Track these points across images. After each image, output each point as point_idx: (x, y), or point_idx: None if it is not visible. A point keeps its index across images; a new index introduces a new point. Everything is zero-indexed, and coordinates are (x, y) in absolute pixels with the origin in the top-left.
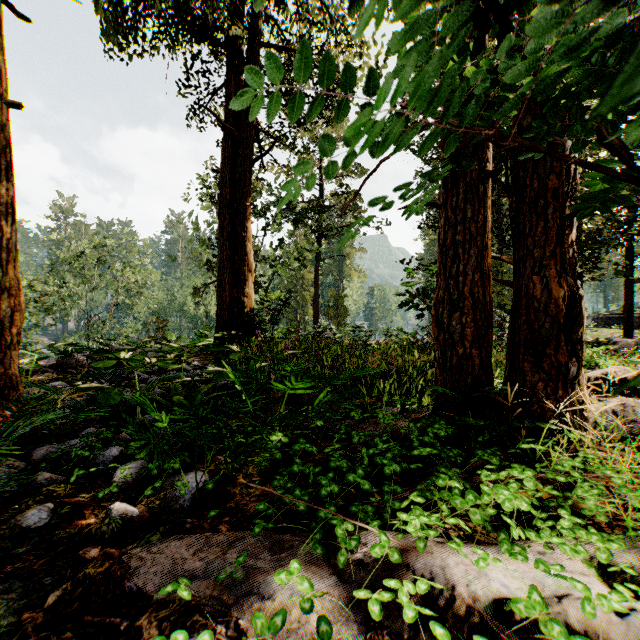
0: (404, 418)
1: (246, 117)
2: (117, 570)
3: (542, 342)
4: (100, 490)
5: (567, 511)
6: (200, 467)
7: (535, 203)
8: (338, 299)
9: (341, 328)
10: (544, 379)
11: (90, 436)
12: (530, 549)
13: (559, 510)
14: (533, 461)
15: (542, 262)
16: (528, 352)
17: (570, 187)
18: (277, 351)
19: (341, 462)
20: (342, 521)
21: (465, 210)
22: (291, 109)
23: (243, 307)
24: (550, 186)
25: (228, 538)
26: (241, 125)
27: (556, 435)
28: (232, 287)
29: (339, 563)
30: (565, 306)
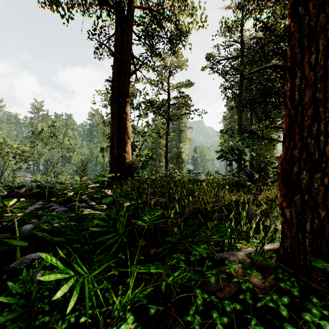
0: (255, 274)
1: (126, 49)
2: None
3: None
4: None
5: None
6: None
7: None
8: (178, 154)
9: (181, 171)
10: None
11: None
12: None
13: None
14: None
15: None
16: None
17: None
18: (143, 188)
19: None
20: None
21: (325, 67)
22: None
23: (124, 159)
24: None
25: None
26: (123, 54)
27: None
28: (118, 147)
29: None
30: None
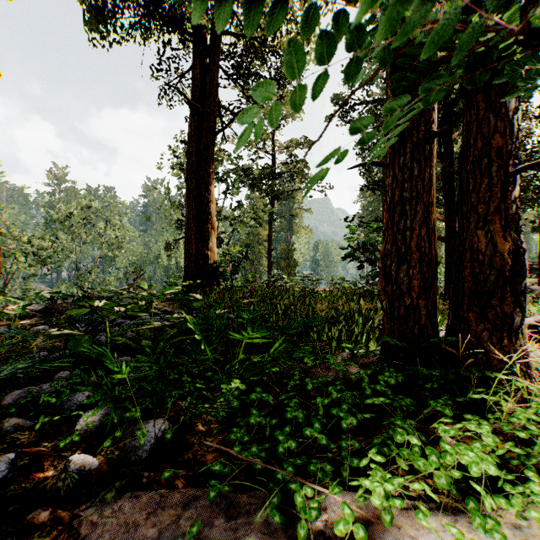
0: (353, 364)
1: (210, 95)
2: (65, 538)
3: (487, 293)
4: (62, 438)
5: (534, 473)
6: (161, 413)
7: (479, 161)
8: (288, 252)
9: (291, 277)
10: (489, 329)
11: (60, 381)
12: (501, 519)
13: (525, 471)
14: (483, 410)
15: (486, 217)
16: (473, 303)
17: (513, 146)
18: (236, 298)
19: (297, 413)
20: (301, 484)
21: (412, 169)
22: (246, 11)
23: (207, 259)
24: (494, 145)
25: (184, 496)
26: (205, 102)
27: (502, 383)
28: (198, 242)
29: (299, 536)
30: (510, 259)
